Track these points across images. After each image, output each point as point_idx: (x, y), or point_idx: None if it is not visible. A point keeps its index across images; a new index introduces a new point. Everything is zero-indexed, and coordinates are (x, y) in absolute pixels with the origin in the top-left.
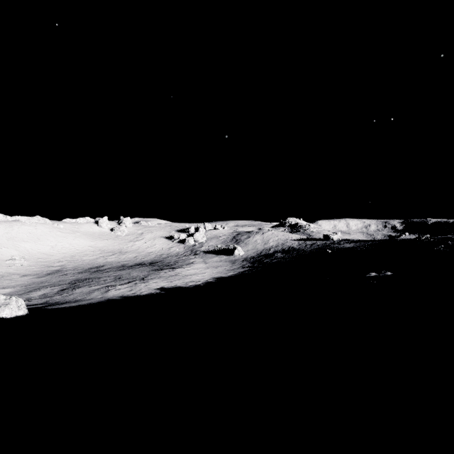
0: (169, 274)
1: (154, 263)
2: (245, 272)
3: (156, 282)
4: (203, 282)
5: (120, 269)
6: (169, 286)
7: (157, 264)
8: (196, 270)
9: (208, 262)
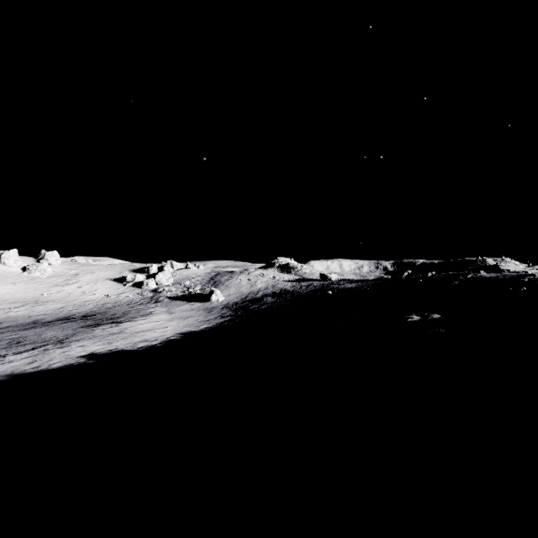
0: (108, 332)
1: (89, 316)
2: (224, 323)
3: (83, 346)
4: (162, 341)
5: (26, 328)
6: (104, 350)
7: (94, 318)
8: (153, 324)
9: (173, 312)
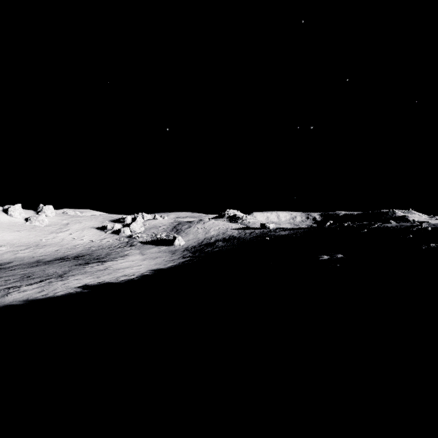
0: (96, 269)
1: (80, 257)
2: (185, 262)
3: (78, 279)
4: (138, 276)
5: (32, 266)
6: (94, 282)
7: (84, 258)
8: (130, 263)
9: (145, 254)
